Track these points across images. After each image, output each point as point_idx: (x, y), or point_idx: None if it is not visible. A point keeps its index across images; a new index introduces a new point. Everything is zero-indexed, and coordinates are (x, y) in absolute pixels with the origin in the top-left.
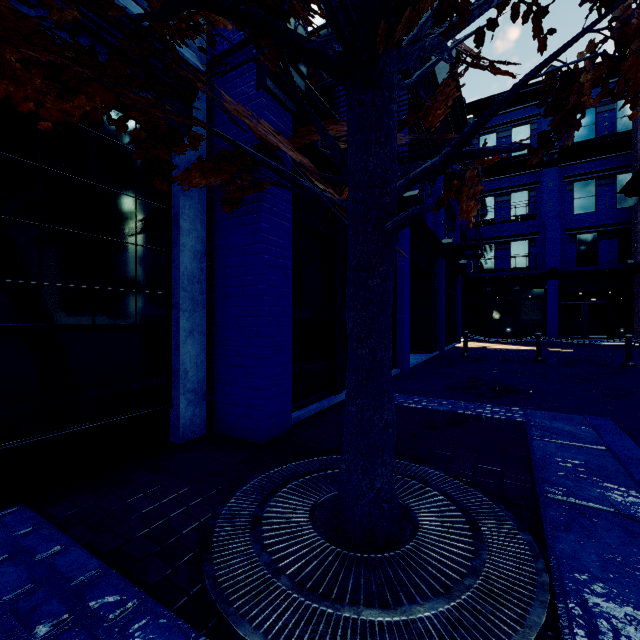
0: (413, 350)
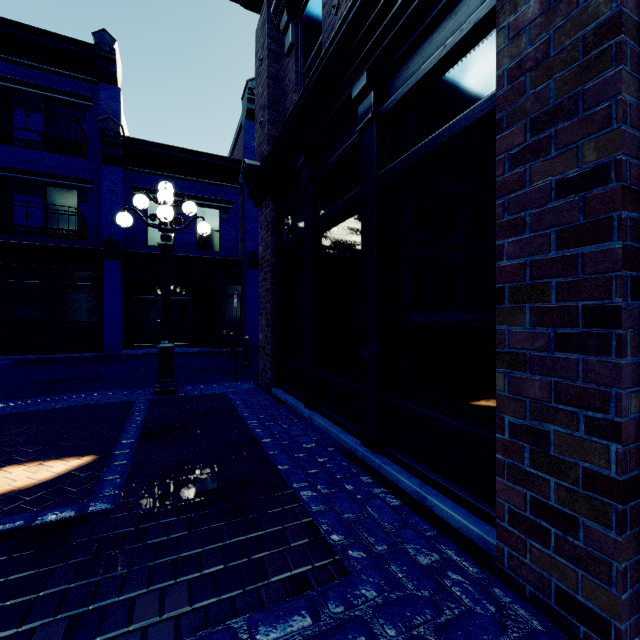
0: (206, 345)
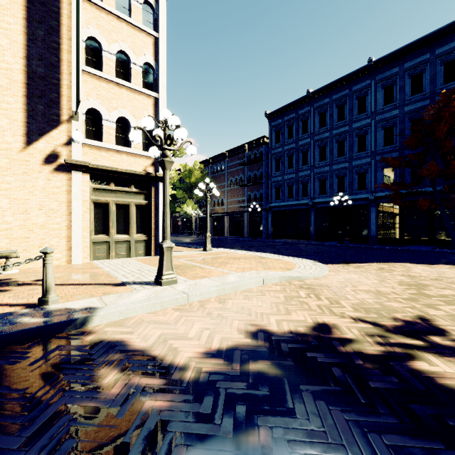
0: None
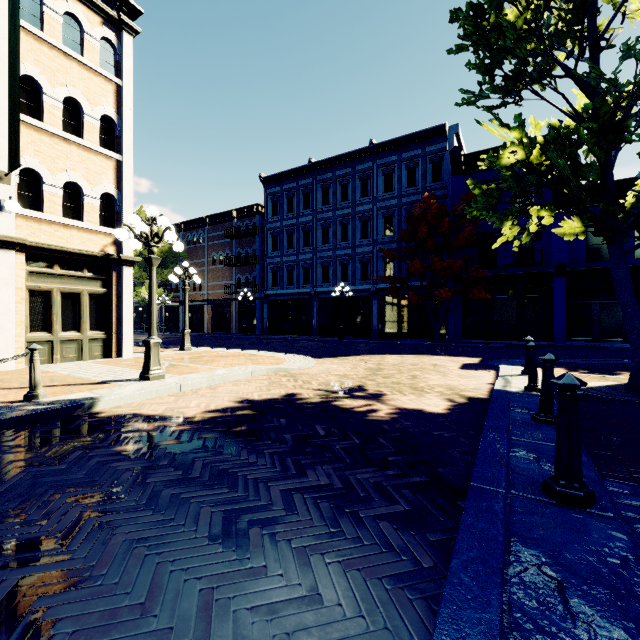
0: None
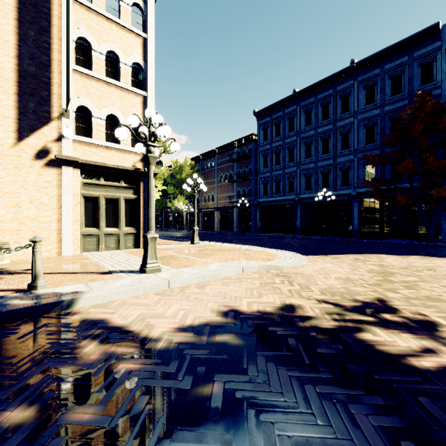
0: None
